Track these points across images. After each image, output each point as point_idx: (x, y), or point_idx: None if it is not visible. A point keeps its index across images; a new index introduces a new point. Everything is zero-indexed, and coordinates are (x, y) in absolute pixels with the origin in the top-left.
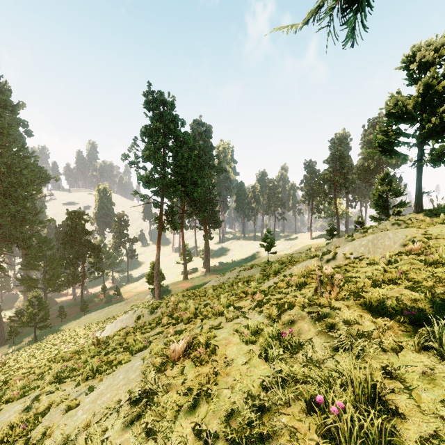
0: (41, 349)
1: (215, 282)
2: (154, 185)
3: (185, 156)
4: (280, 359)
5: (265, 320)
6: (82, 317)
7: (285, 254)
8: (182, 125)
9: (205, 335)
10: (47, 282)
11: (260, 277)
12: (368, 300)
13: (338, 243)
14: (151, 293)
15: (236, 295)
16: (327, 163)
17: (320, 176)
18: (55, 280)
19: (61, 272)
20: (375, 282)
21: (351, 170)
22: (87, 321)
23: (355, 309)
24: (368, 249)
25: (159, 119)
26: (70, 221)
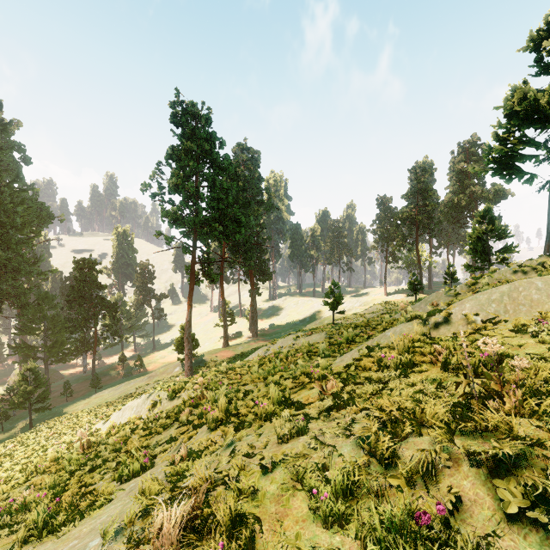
0: (25, 444)
1: (263, 352)
2: (184, 225)
3: (225, 187)
4: None
5: (362, 459)
6: (93, 395)
7: (354, 314)
8: (221, 146)
9: (233, 486)
10: (48, 350)
11: (327, 348)
12: None
13: (436, 299)
14: (181, 364)
15: (294, 379)
16: (407, 198)
17: (398, 215)
18: (58, 348)
19: (67, 338)
20: None
21: (437, 206)
22: (98, 402)
23: None
24: (504, 306)
25: (190, 138)
26: (78, 272)
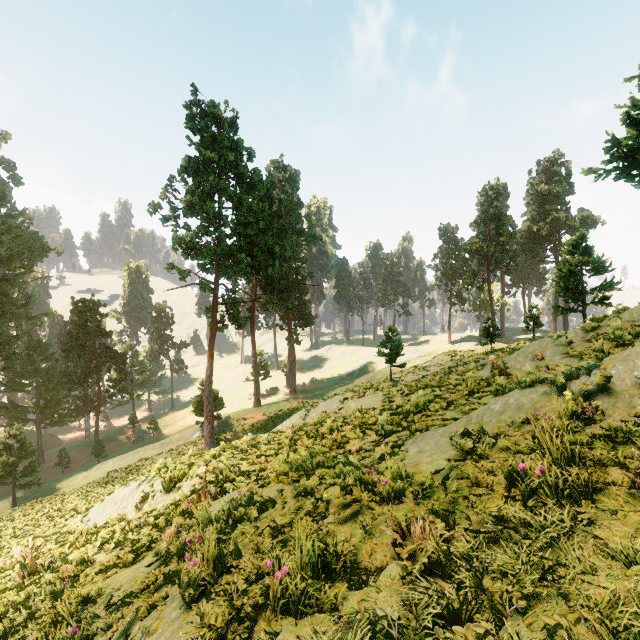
0: None
1: (300, 418)
2: (203, 257)
3: (255, 208)
4: None
5: None
6: (94, 466)
7: (414, 366)
8: (249, 158)
9: None
10: (41, 411)
11: (388, 420)
12: None
13: (540, 349)
14: (201, 428)
15: (343, 487)
16: (476, 226)
17: (466, 247)
18: (53, 408)
19: (64, 396)
20: None
21: (514, 236)
22: (97, 476)
23: None
24: None
25: (211, 147)
26: (76, 315)
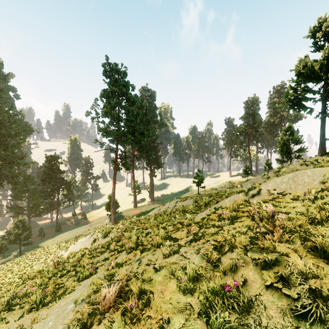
0: (19, 264)
1: (157, 210)
2: (110, 136)
3: (135, 113)
4: (227, 328)
5: (203, 263)
6: (56, 236)
7: (211, 188)
8: (132, 89)
9: (140, 277)
10: (30, 209)
11: (193, 208)
12: (321, 245)
13: (256, 180)
14: (109, 217)
15: (173, 226)
16: (243, 119)
17: (237, 129)
18: (36, 208)
19: (41, 202)
20: (311, 220)
21: (261, 124)
22: (60, 240)
23: (307, 256)
24: (290, 185)
25: (114, 85)
26: (48, 163)
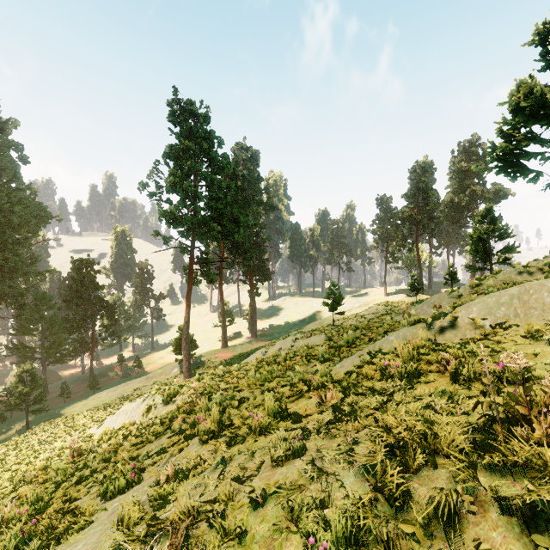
0: (18, 448)
1: (261, 354)
2: (182, 225)
3: (224, 186)
4: None
5: (368, 497)
6: (90, 396)
7: (354, 314)
8: (219, 145)
9: (218, 525)
10: (46, 351)
11: (326, 351)
12: None
13: (439, 301)
14: (179, 365)
15: (292, 386)
16: (407, 197)
17: (398, 215)
18: (56, 348)
19: (65, 338)
20: None
21: (438, 206)
22: (95, 403)
23: None
24: (514, 310)
25: (188, 137)
26: (75, 272)
